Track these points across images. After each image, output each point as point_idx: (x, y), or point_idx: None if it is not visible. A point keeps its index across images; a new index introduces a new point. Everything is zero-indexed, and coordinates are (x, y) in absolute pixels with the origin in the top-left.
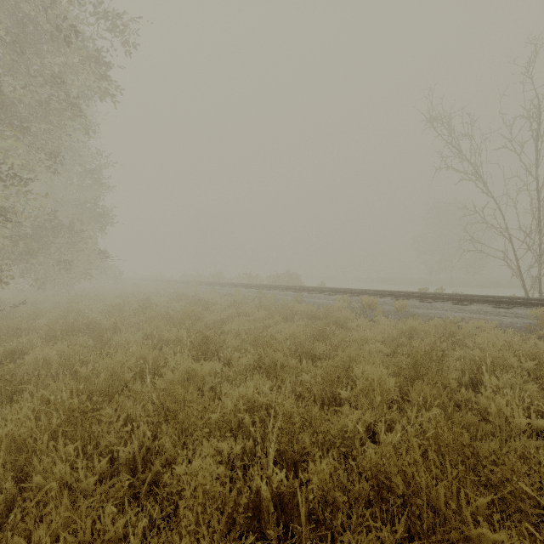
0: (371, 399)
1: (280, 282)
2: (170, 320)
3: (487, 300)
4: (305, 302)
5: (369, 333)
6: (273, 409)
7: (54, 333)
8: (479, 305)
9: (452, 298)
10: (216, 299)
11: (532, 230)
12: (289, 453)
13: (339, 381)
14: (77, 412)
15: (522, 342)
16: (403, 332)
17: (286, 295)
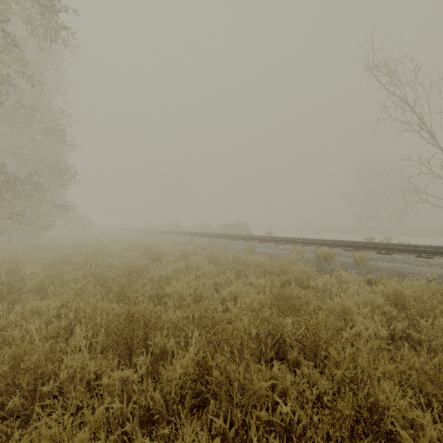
0: None
1: (230, 231)
2: (105, 278)
3: None
4: (256, 252)
5: (351, 304)
6: None
7: None
8: None
9: (412, 250)
10: (169, 248)
11: None
12: None
13: None
14: None
15: None
16: (384, 297)
17: (237, 244)
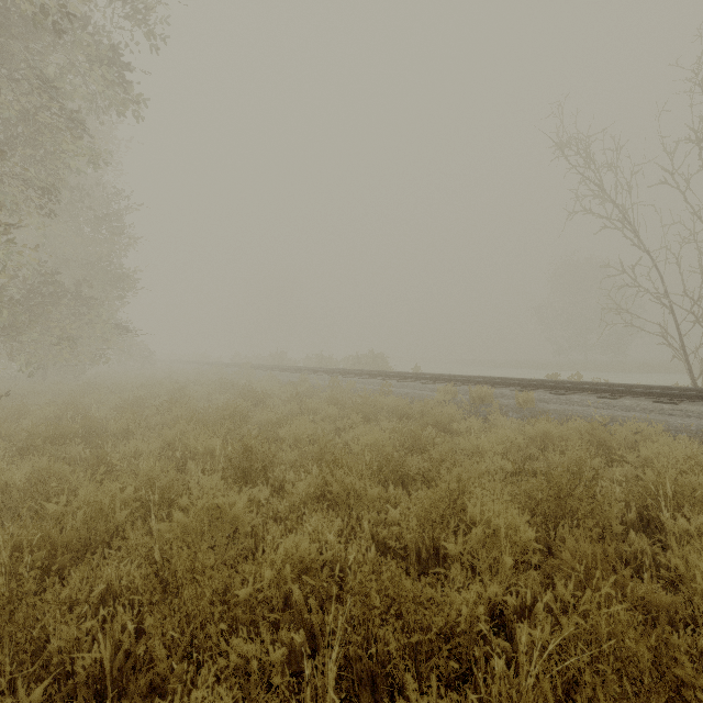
0: (495, 555)
1: (360, 366)
2: (204, 420)
3: (644, 392)
4: (394, 393)
5: (484, 442)
6: (334, 595)
7: (33, 442)
8: (633, 399)
9: (595, 389)
10: (273, 389)
11: (702, 296)
12: (363, 661)
13: (444, 523)
14: (1, 598)
15: (701, 453)
16: (531, 439)
17: (369, 383)
